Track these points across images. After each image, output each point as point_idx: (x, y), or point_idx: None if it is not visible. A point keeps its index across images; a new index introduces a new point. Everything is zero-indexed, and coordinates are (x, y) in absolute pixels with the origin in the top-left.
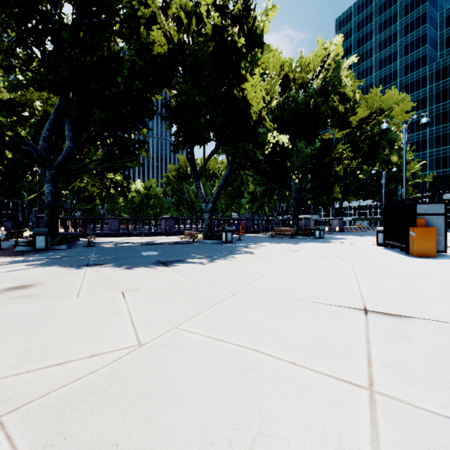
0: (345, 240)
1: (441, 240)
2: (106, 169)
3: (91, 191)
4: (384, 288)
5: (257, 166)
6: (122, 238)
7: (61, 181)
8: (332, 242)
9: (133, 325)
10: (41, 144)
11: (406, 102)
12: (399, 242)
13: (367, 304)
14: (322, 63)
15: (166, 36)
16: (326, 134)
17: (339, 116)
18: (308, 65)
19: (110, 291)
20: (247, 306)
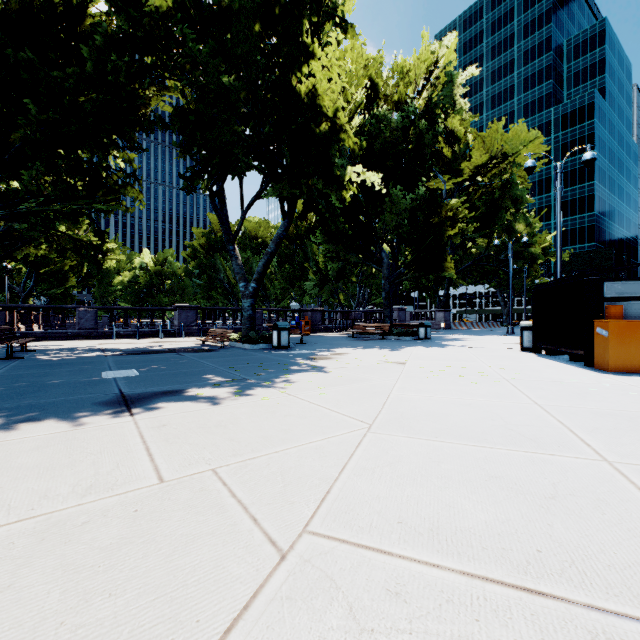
0: (466, 342)
1: None
2: (57, 216)
3: (60, 265)
4: None
5: (330, 225)
6: (100, 340)
7: None
8: (450, 346)
9: None
10: None
11: (538, 145)
12: (569, 347)
13: None
14: (426, 75)
15: None
16: (431, 184)
17: (444, 163)
18: (407, 72)
19: None
20: None
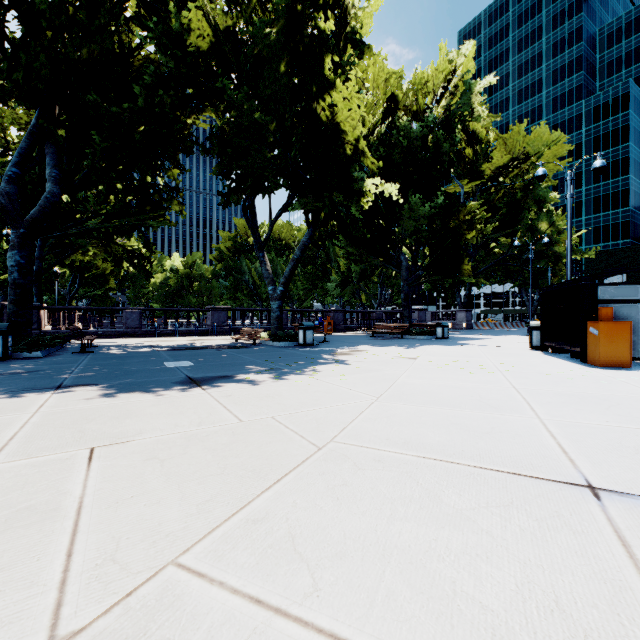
0: (481, 342)
1: (635, 341)
2: (115, 231)
3: (101, 269)
4: (593, 430)
5: (351, 231)
6: (144, 338)
7: (52, 252)
8: (464, 345)
9: (67, 557)
10: (3, 187)
11: (561, 145)
12: (569, 345)
13: (585, 471)
14: (445, 83)
15: (209, 17)
16: (450, 188)
17: (466, 164)
18: (425, 83)
19: (68, 446)
20: (345, 482)
